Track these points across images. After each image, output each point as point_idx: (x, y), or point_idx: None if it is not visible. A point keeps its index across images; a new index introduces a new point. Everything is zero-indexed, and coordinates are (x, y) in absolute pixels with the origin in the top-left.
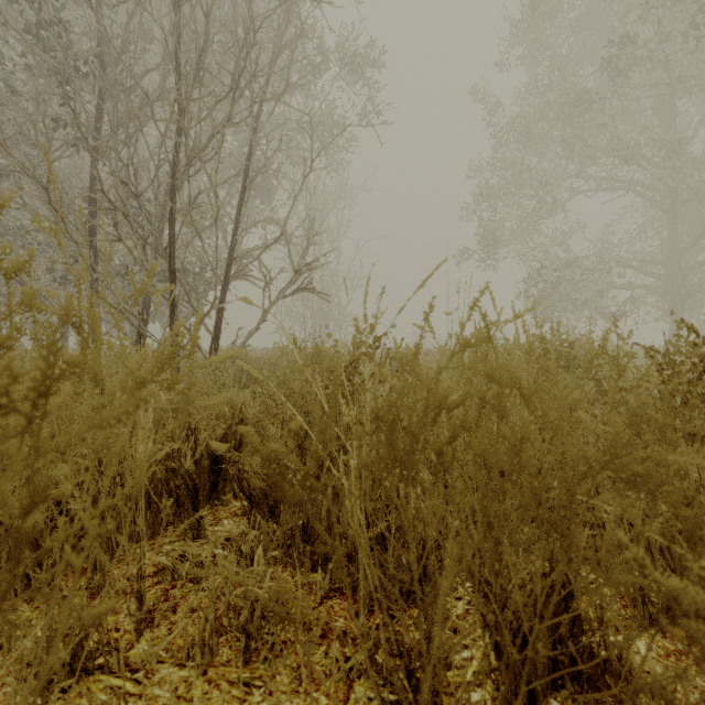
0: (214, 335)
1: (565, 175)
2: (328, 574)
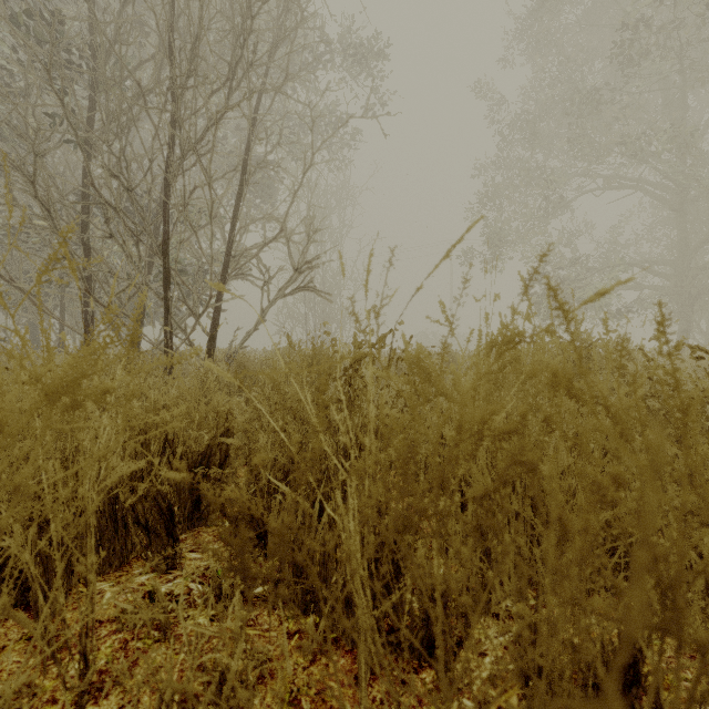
0: (210, 336)
1: (572, 174)
2: (323, 622)
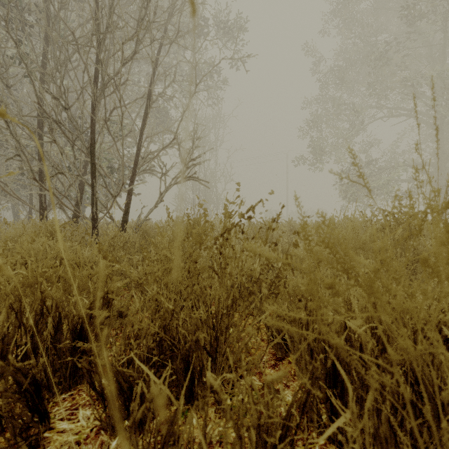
0: (124, 211)
1: (367, 106)
2: None
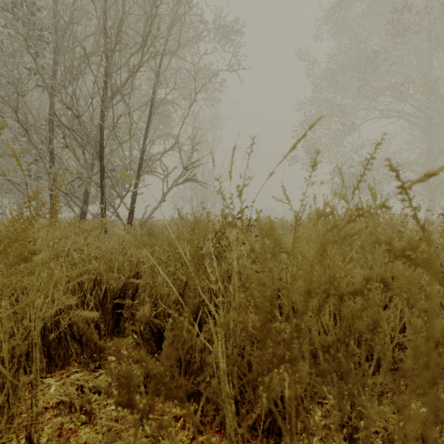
0: (130, 210)
1: (359, 108)
2: (200, 410)
